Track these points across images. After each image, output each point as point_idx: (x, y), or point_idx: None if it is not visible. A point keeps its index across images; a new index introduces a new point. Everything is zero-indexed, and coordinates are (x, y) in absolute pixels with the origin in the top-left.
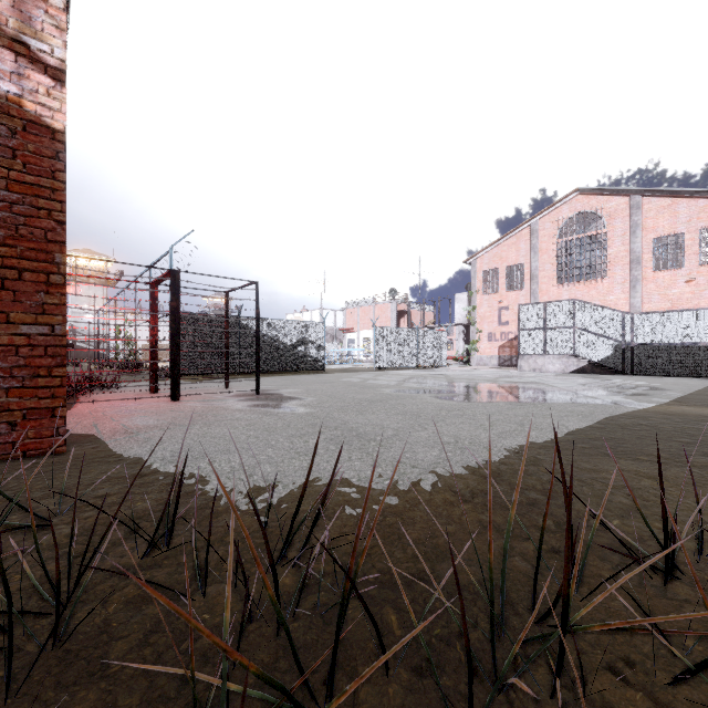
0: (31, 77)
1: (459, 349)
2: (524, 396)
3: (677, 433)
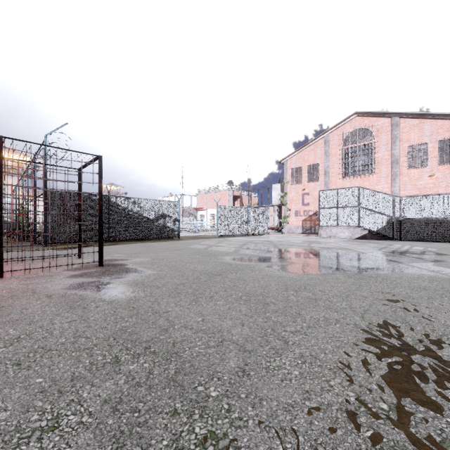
0: None
1: (275, 221)
2: (351, 265)
3: None
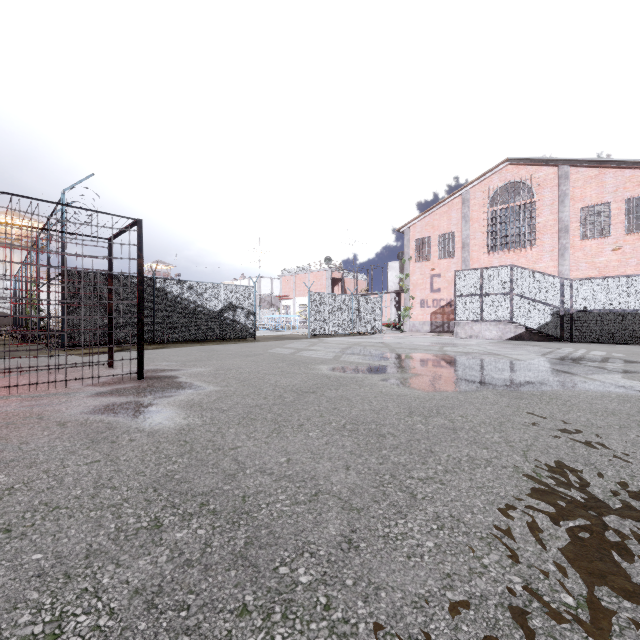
0: None
1: (391, 315)
2: (503, 377)
3: None
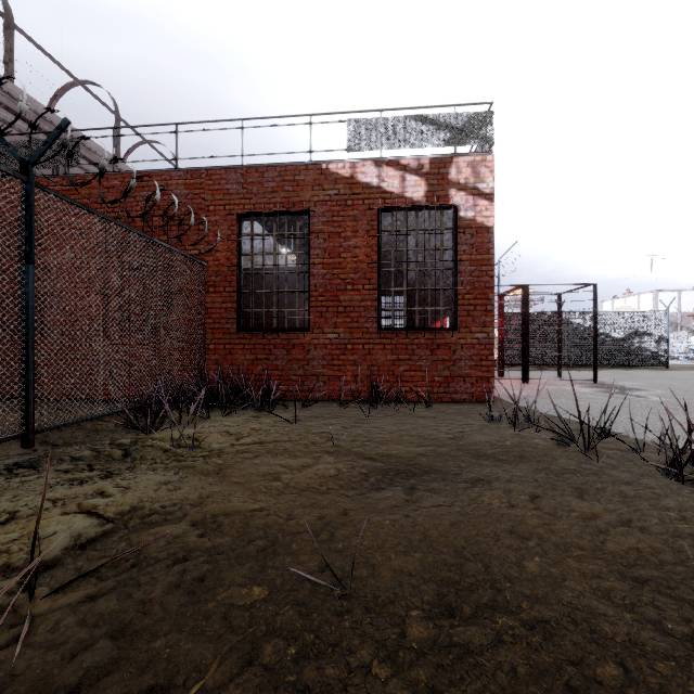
0: (479, 204)
1: None
2: None
3: None
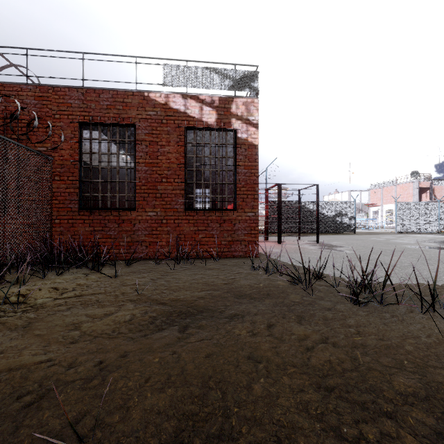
0: (250, 130)
1: None
2: None
3: None
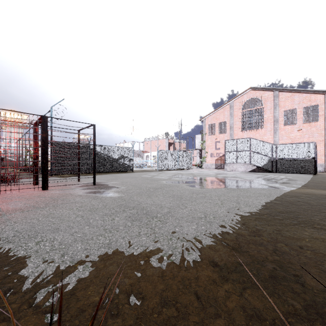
0: None
1: (197, 160)
2: (233, 184)
3: (320, 206)
